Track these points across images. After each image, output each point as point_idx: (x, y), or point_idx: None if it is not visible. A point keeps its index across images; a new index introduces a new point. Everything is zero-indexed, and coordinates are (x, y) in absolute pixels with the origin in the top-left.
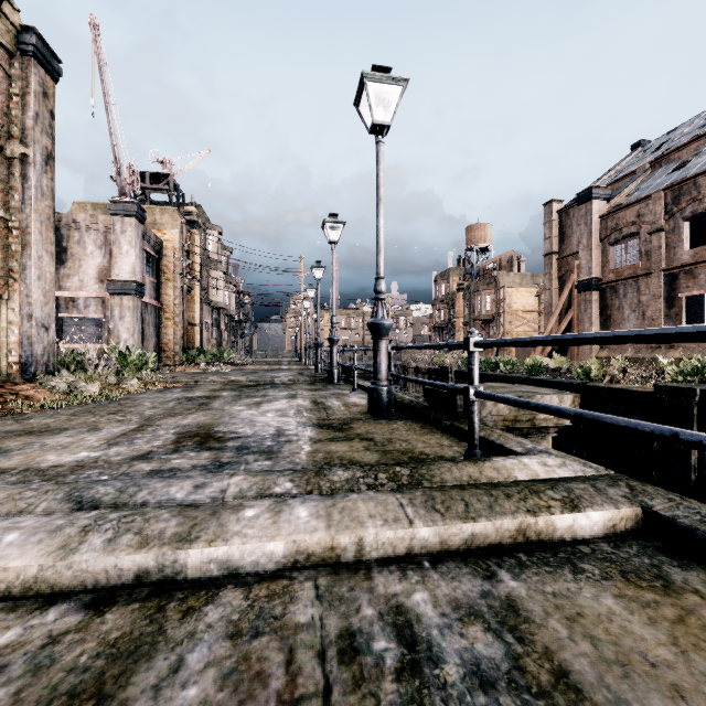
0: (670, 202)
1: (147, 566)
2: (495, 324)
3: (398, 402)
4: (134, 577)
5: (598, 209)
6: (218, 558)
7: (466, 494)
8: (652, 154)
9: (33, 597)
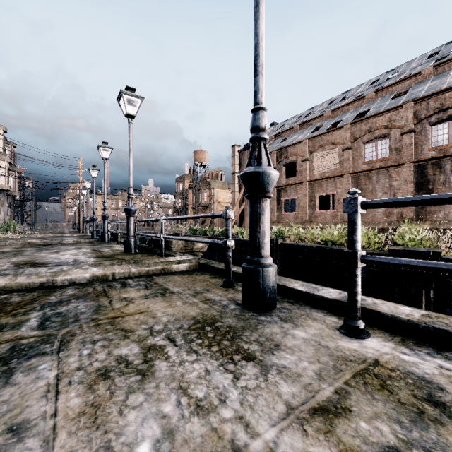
0: (278, 156)
1: (44, 282)
2: (209, 209)
3: (141, 247)
4: (39, 285)
5: None
6: (68, 279)
7: (149, 263)
8: (277, 131)
9: (4, 292)
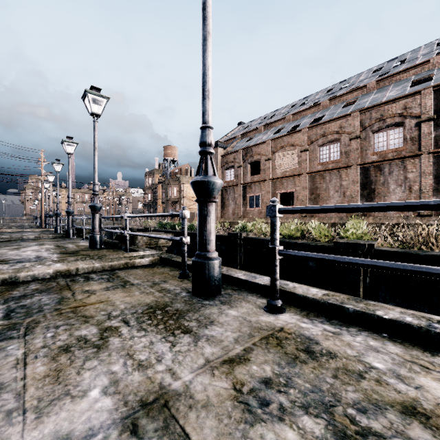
0: (244, 155)
1: (6, 278)
2: (179, 204)
3: (106, 242)
4: (1, 281)
5: (220, 152)
6: (31, 275)
7: (113, 258)
8: (243, 130)
9: None
